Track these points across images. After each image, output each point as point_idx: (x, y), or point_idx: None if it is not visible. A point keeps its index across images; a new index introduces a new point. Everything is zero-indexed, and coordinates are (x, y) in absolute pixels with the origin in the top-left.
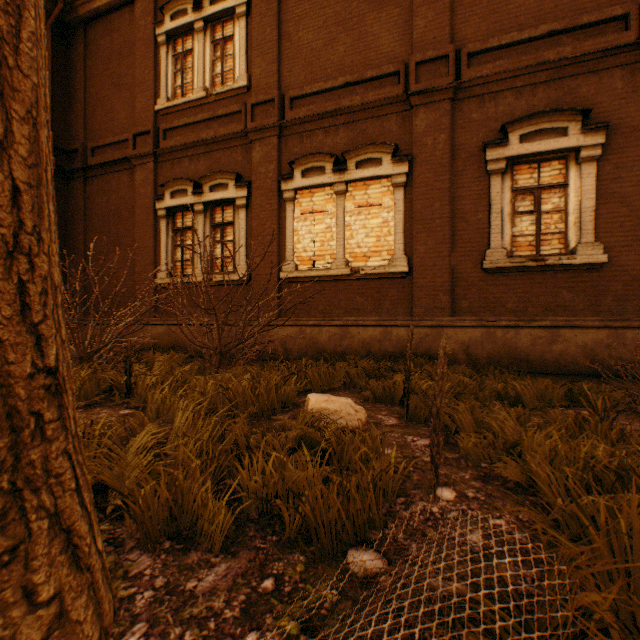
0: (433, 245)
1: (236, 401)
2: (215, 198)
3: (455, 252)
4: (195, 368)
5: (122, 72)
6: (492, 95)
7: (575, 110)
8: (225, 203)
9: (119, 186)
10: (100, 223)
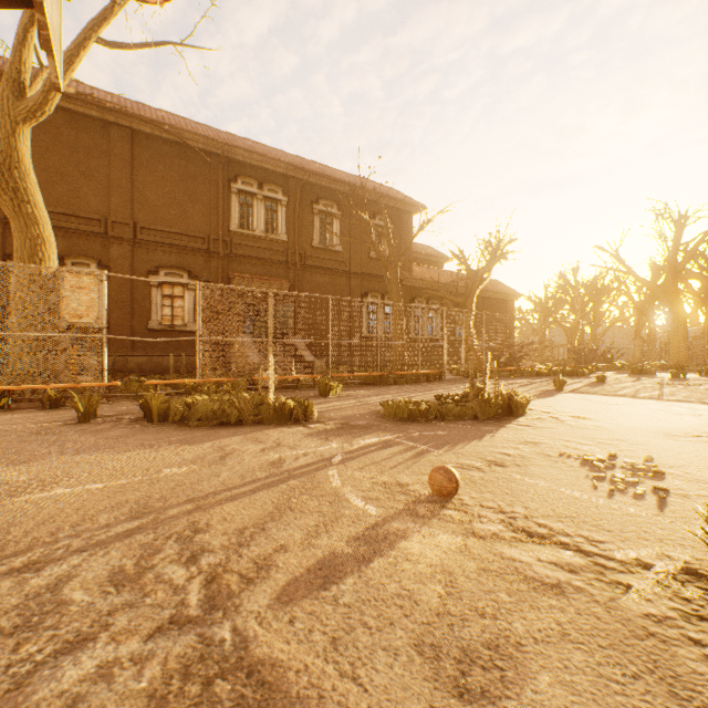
0: (123, 315)
1: None
2: None
3: (135, 320)
4: None
5: None
6: (153, 250)
7: (187, 269)
8: None
9: None
10: None
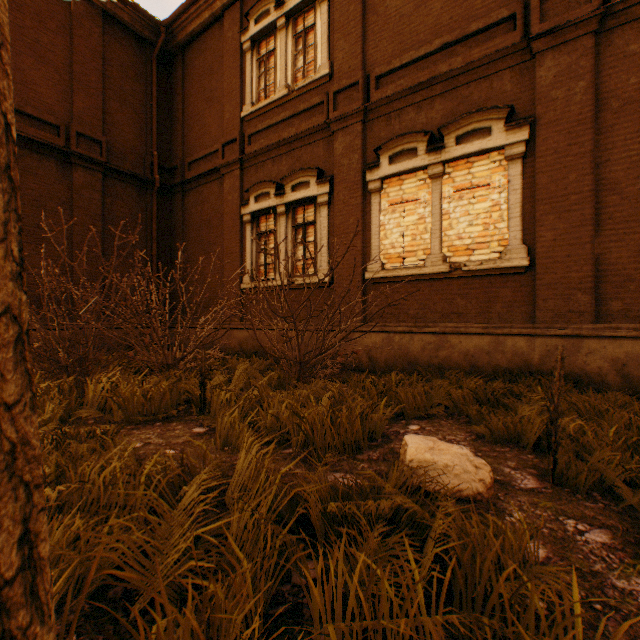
0: (566, 229)
1: (312, 433)
2: (296, 198)
3: (600, 236)
4: (274, 378)
5: (213, 87)
6: None
7: None
8: (306, 202)
9: (210, 196)
10: (195, 233)
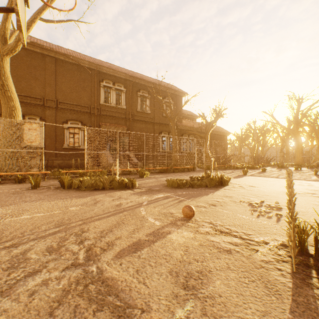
0: (51, 141)
1: None
2: None
3: (57, 144)
4: None
5: None
6: (65, 112)
7: (80, 121)
8: None
9: None
10: None
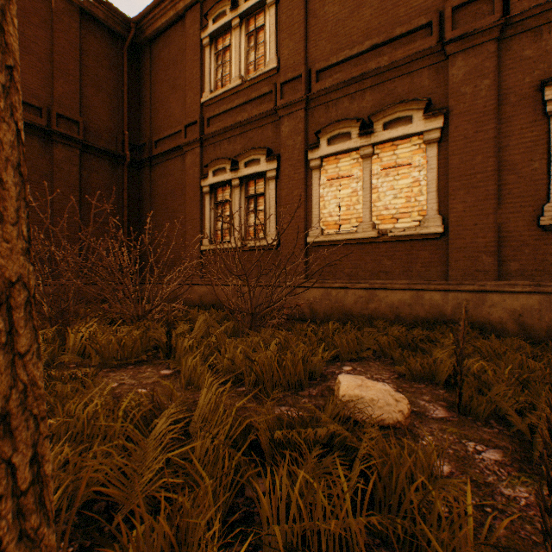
0: (473, 202)
1: (262, 374)
2: (249, 173)
3: (501, 209)
4: (230, 327)
5: (176, 76)
6: None
7: None
8: (257, 176)
9: (174, 170)
10: (161, 201)
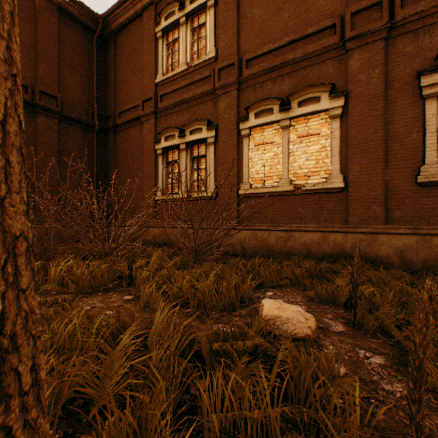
0: (367, 164)
1: (203, 299)
2: (193, 139)
3: (388, 169)
4: (178, 261)
5: (136, 61)
6: (426, 28)
7: None
8: (200, 142)
9: (134, 136)
10: (123, 161)
